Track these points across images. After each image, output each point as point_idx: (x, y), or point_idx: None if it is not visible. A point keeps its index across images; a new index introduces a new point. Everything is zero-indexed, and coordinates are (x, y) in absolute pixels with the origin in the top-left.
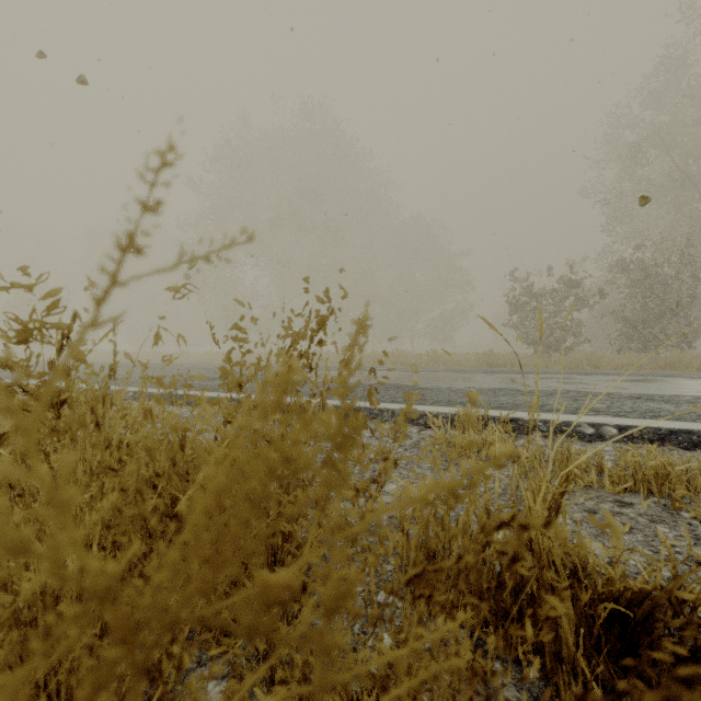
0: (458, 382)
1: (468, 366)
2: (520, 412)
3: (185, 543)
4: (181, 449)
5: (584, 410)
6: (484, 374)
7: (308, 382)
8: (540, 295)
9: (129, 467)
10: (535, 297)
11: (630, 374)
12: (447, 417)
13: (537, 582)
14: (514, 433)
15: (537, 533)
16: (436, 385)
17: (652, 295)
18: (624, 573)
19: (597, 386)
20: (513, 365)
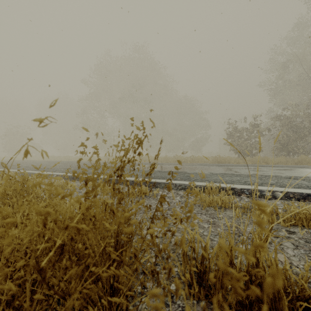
0: (205, 170)
1: (208, 162)
2: (235, 185)
3: (48, 286)
4: (43, 226)
5: (265, 184)
6: (217, 166)
7: (136, 170)
8: (241, 130)
9: (6, 239)
10: (238, 131)
11: (283, 166)
12: (201, 187)
13: (259, 286)
14: (233, 195)
15: (262, 262)
16: (195, 171)
17: (291, 130)
18: (302, 276)
19: (269, 172)
20: (228, 162)
